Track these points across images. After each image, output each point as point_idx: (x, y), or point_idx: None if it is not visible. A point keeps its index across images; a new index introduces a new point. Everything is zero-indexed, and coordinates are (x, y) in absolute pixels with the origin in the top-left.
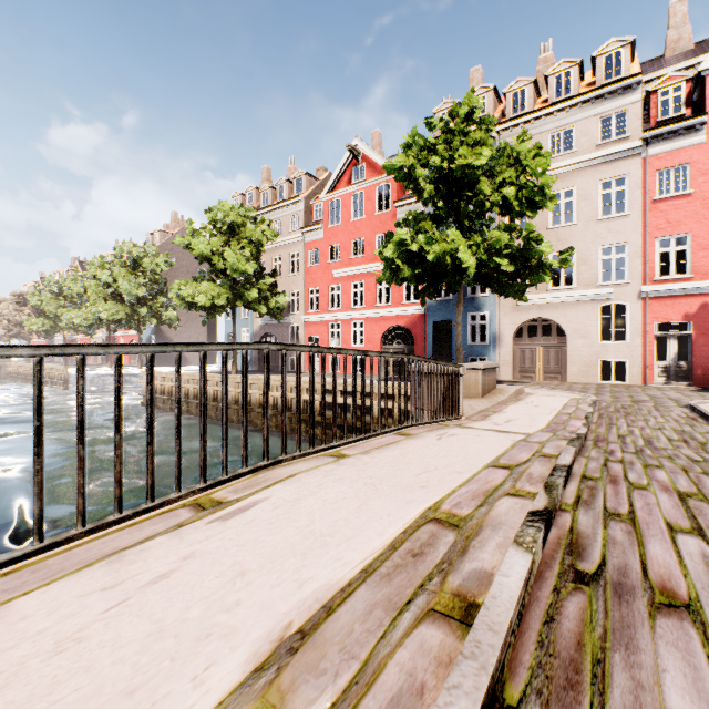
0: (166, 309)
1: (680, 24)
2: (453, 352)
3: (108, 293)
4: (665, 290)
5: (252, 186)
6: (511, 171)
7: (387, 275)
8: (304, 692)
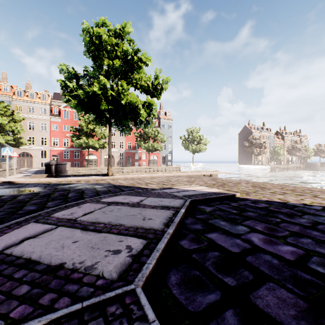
0: None
1: None
2: None
3: None
4: (54, 148)
5: None
6: (14, 124)
7: None
8: (0, 170)
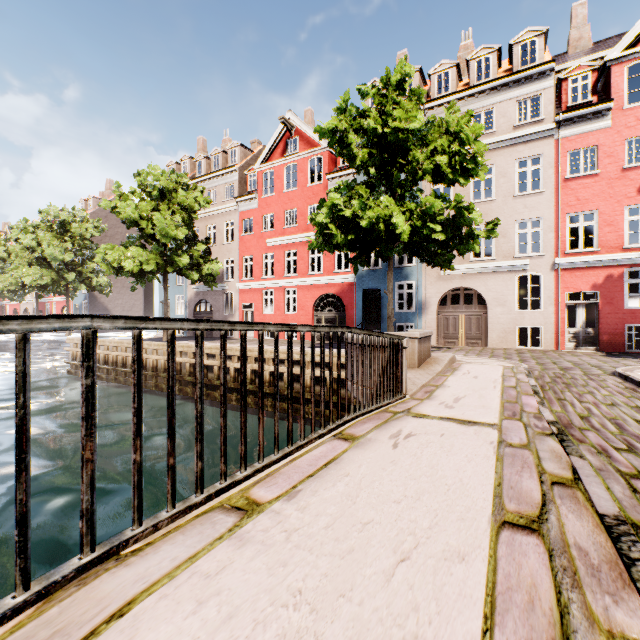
0: (97, 275)
1: (581, 25)
2: (382, 319)
3: (34, 257)
4: (575, 262)
5: (186, 155)
6: (443, 138)
7: (319, 241)
8: None
